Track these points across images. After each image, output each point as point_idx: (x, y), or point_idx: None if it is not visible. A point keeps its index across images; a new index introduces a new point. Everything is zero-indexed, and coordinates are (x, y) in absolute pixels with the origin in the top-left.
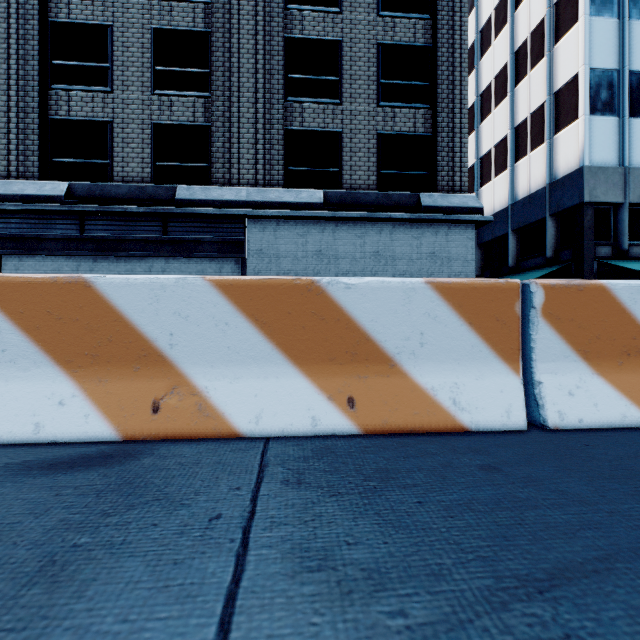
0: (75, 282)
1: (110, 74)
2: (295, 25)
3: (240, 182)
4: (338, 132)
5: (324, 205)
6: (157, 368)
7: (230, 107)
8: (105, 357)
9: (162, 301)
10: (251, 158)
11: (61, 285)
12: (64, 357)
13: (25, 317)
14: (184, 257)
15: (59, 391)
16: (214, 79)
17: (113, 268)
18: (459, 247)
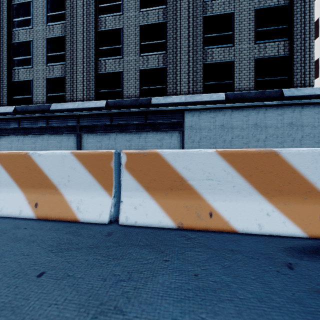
0: (269, 152)
1: (122, 50)
2: (208, 9)
3: (181, 93)
4: (232, 61)
5: (225, 101)
6: (316, 198)
7: (176, 56)
8: (286, 191)
9: (319, 162)
10: (186, 80)
11: (262, 154)
12: (264, 191)
13: (244, 170)
14: (154, 131)
15: (264, 208)
16: (168, 44)
17: (124, 137)
18: (309, 118)
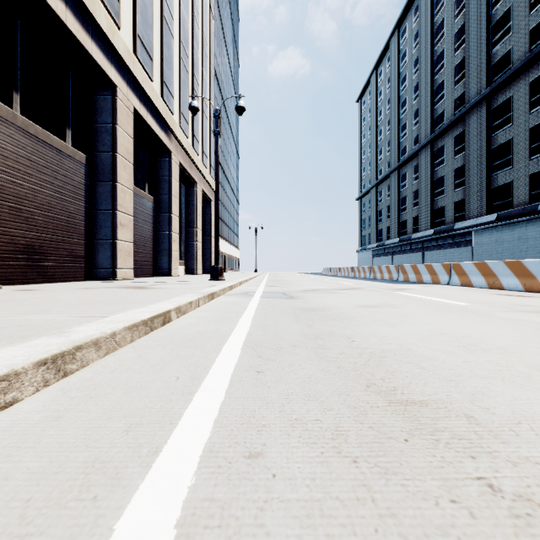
0: None
1: (445, 190)
2: (494, 142)
3: (472, 217)
4: (511, 181)
5: (499, 219)
6: None
7: (470, 190)
8: None
9: None
10: (476, 207)
11: None
12: None
13: None
14: (457, 248)
15: None
16: (465, 182)
17: (442, 253)
18: None
